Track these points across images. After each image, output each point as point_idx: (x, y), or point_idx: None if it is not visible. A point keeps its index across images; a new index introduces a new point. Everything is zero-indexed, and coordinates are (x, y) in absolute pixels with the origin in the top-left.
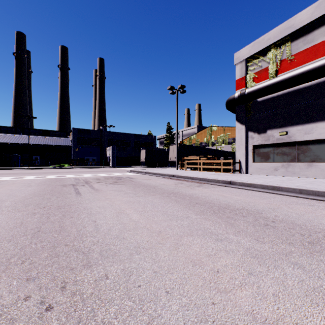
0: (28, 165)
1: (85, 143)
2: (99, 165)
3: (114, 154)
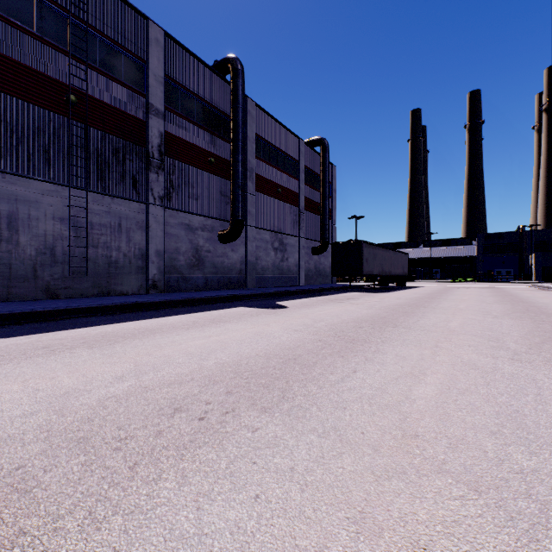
0: (430, 278)
1: (494, 251)
2: (517, 280)
3: (538, 264)
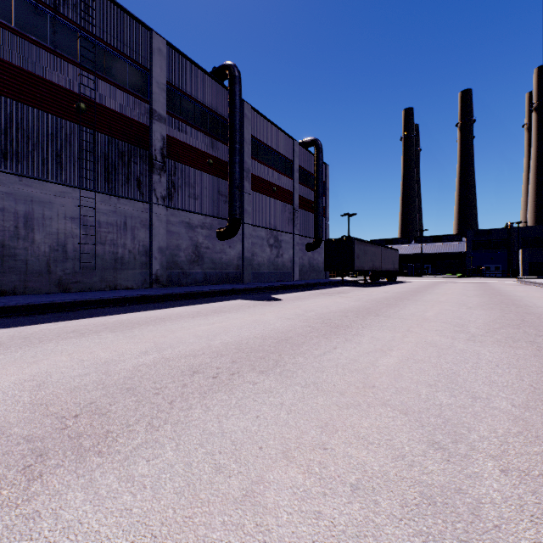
0: (421, 274)
1: (483, 247)
2: (505, 275)
3: (525, 260)
